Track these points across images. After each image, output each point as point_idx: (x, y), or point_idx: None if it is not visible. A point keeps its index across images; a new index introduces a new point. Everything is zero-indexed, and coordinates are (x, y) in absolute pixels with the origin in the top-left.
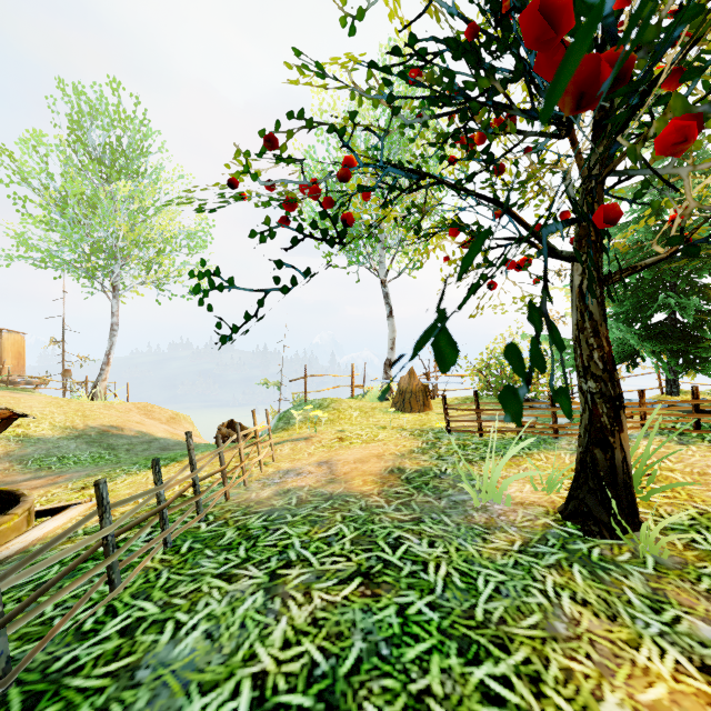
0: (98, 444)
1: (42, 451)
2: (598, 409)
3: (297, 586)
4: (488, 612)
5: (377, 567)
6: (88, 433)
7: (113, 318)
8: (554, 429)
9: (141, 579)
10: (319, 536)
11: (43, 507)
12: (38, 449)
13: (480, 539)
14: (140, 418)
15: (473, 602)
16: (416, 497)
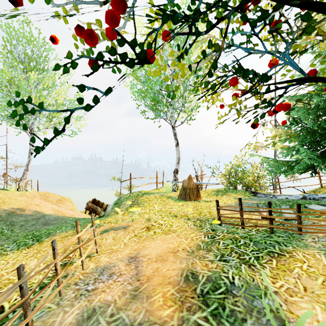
0: (3, 222)
1: None
2: None
3: None
4: None
5: None
6: (0, 214)
7: (30, 146)
8: (299, 227)
9: None
10: None
11: None
12: None
13: None
14: (40, 201)
15: None
16: None
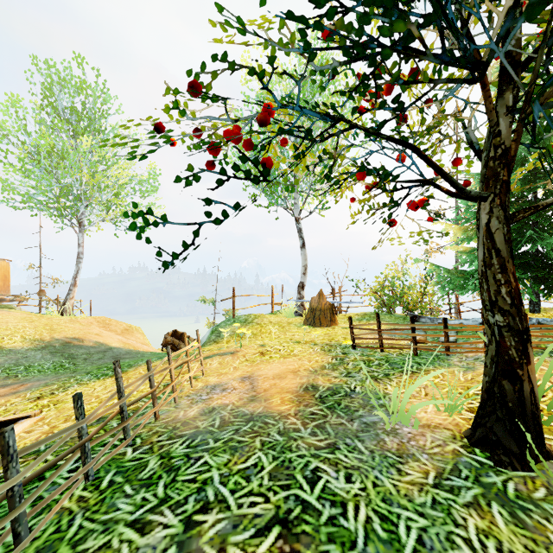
0: (60, 354)
1: (12, 361)
2: (505, 342)
3: (212, 538)
4: None
5: (295, 510)
6: (53, 345)
7: (79, 248)
8: (446, 347)
9: (53, 526)
10: (238, 467)
11: None
12: (8, 359)
13: (395, 470)
14: (99, 330)
15: None
16: (329, 418)
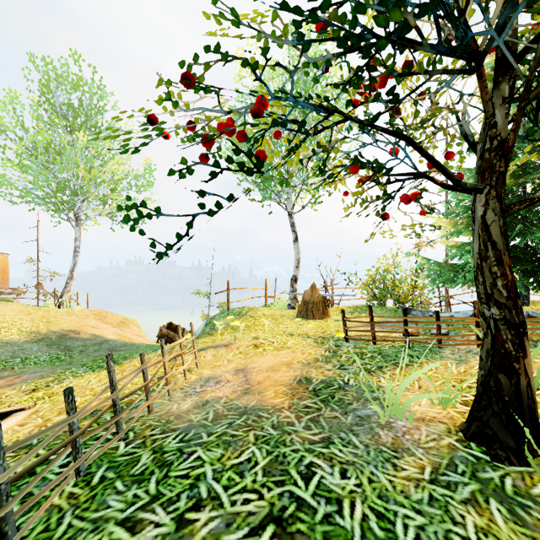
0: (56, 347)
1: (9, 353)
2: (501, 335)
3: (204, 538)
4: None
5: (290, 508)
6: (49, 337)
7: (76, 242)
8: (439, 339)
9: (41, 525)
10: (232, 462)
11: None
12: (5, 351)
13: (390, 465)
14: (95, 322)
15: None
16: (323, 411)
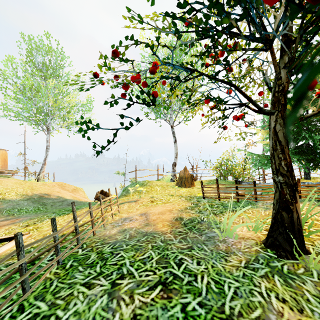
0: (37, 203)
1: (10, 206)
2: (284, 191)
3: (126, 291)
4: (232, 308)
5: (170, 278)
6: (33, 197)
7: (47, 143)
8: (255, 197)
9: (42, 286)
10: (139, 258)
11: (5, 236)
12: (8, 205)
13: (223, 259)
14: (59, 189)
15: (223, 301)
16: (189, 234)
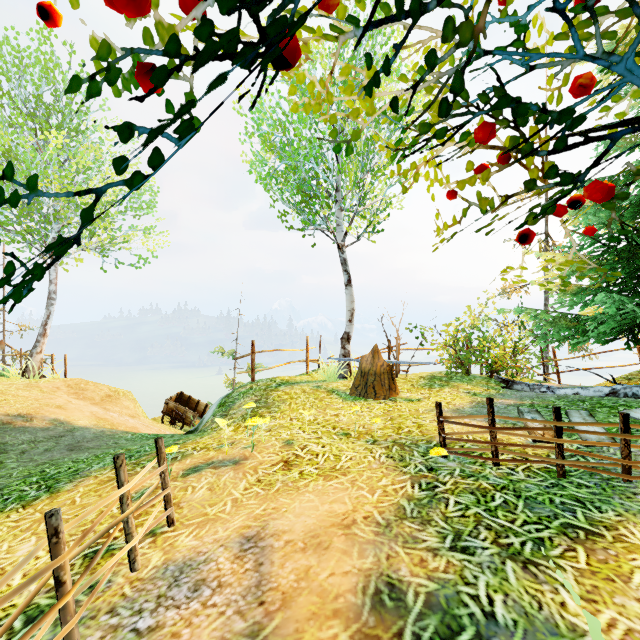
0: None
1: None
2: None
3: None
4: None
5: None
6: None
7: (51, 286)
8: (626, 466)
9: None
10: None
11: None
12: None
13: None
14: (66, 399)
15: None
16: None
